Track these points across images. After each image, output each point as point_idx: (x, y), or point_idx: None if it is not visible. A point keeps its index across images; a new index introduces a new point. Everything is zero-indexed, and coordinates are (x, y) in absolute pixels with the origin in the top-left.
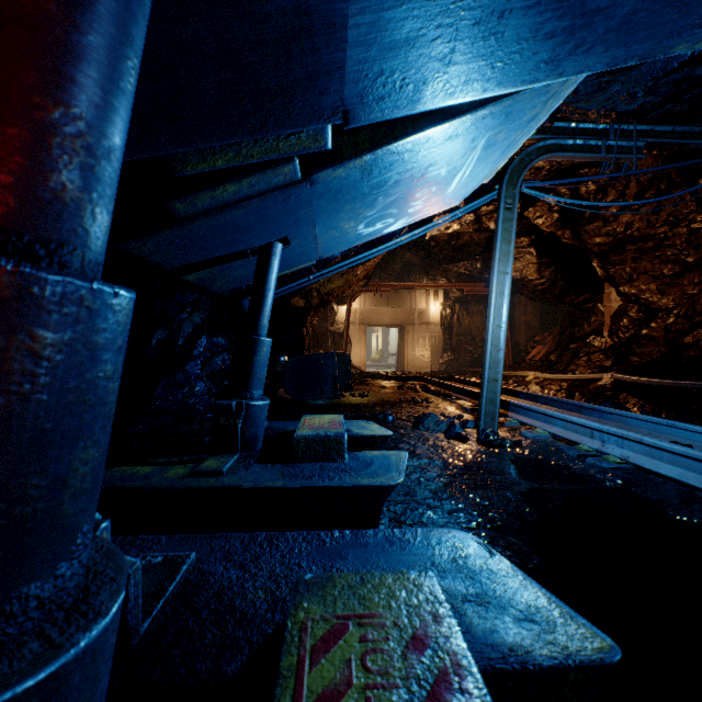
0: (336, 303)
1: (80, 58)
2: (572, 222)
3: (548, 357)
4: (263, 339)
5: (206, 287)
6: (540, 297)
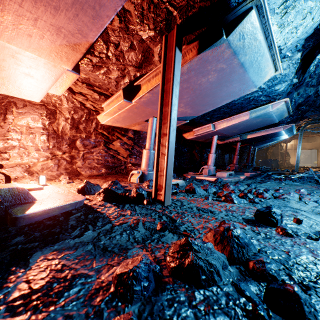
0: (282, 143)
1: (250, 152)
2: None
3: None
4: (255, 157)
5: (247, 151)
6: None
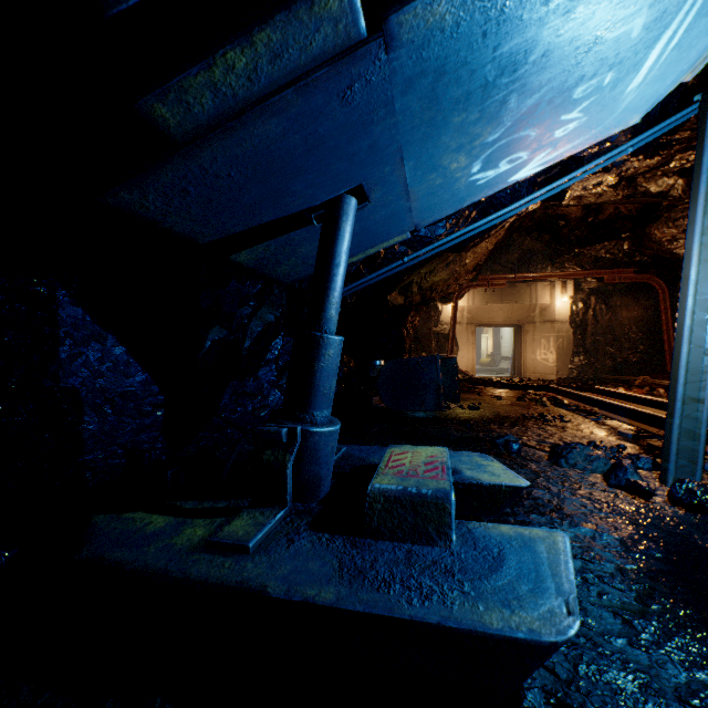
0: (440, 301)
1: None
2: None
3: None
4: (328, 337)
5: (269, 274)
6: None
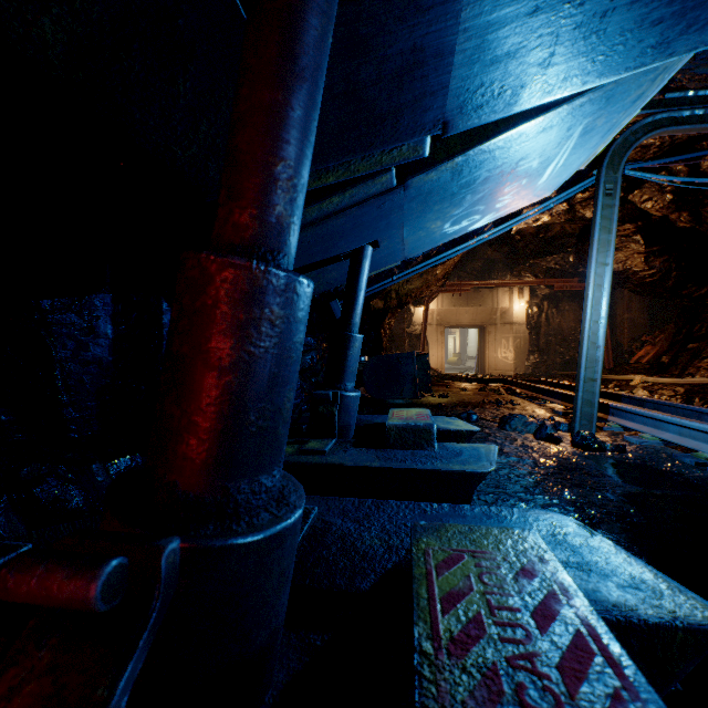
0: (412, 304)
1: (293, 127)
2: (690, 202)
3: (659, 358)
4: (356, 335)
5: None
6: (648, 291)
